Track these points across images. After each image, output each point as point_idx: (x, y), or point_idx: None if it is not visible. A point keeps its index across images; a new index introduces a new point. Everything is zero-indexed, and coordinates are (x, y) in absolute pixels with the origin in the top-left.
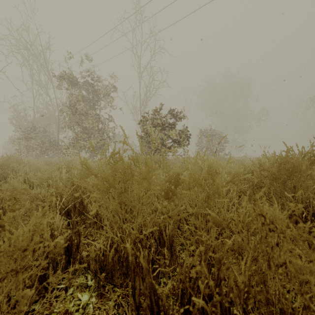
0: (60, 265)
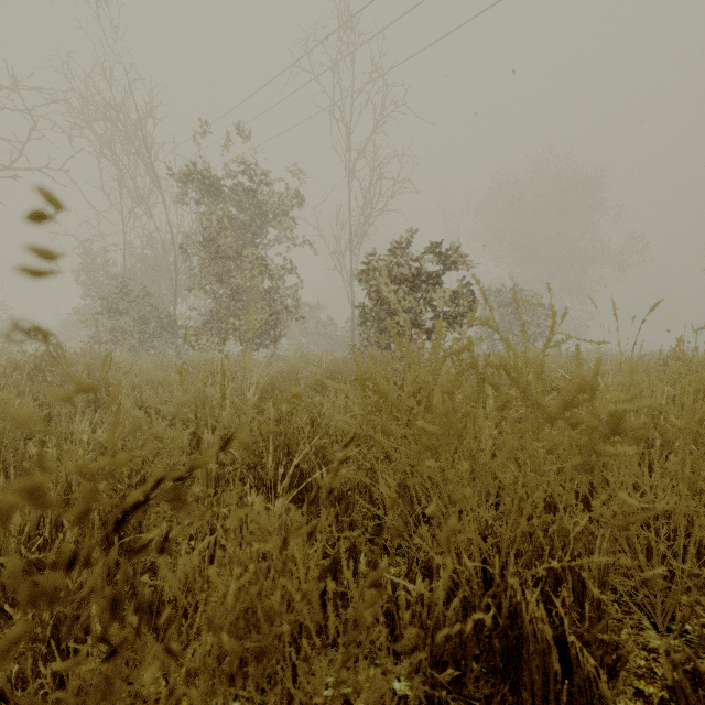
0: (308, 632)
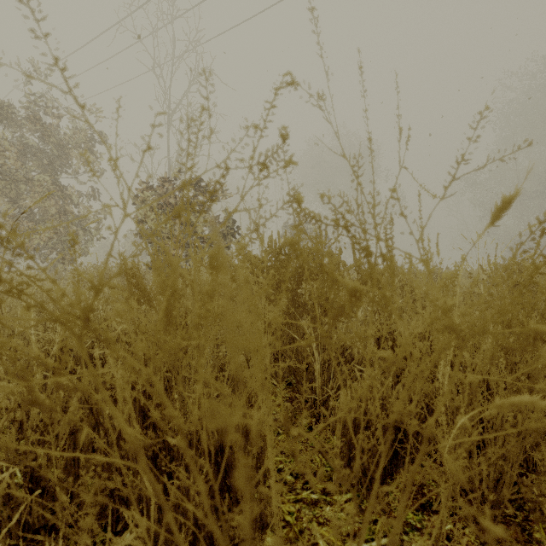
0: None
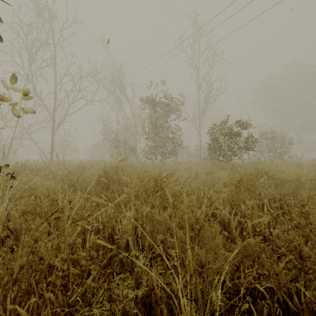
0: None
